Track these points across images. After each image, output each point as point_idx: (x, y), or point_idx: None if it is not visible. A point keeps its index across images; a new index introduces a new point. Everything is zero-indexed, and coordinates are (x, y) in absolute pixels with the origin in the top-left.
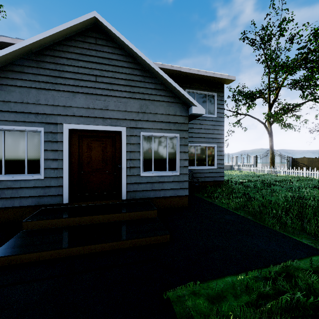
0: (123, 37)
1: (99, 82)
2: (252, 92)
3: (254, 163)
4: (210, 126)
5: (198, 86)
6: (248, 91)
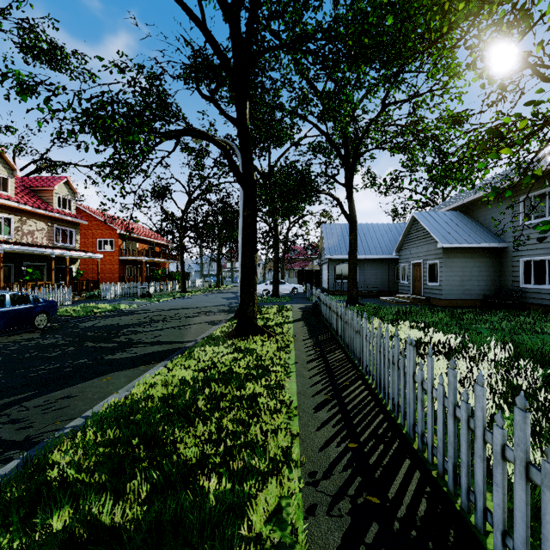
0: (418, 218)
1: (418, 240)
2: None
3: None
4: (549, 232)
5: (534, 186)
6: None
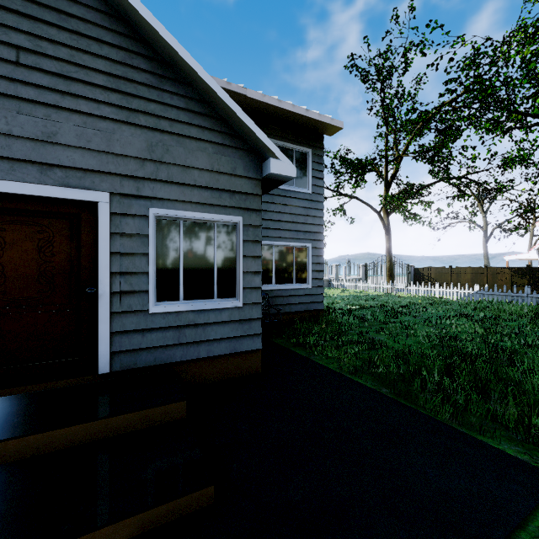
0: None
1: (30, 67)
2: (362, 161)
3: (363, 276)
4: (299, 209)
5: (279, 132)
6: (356, 159)
